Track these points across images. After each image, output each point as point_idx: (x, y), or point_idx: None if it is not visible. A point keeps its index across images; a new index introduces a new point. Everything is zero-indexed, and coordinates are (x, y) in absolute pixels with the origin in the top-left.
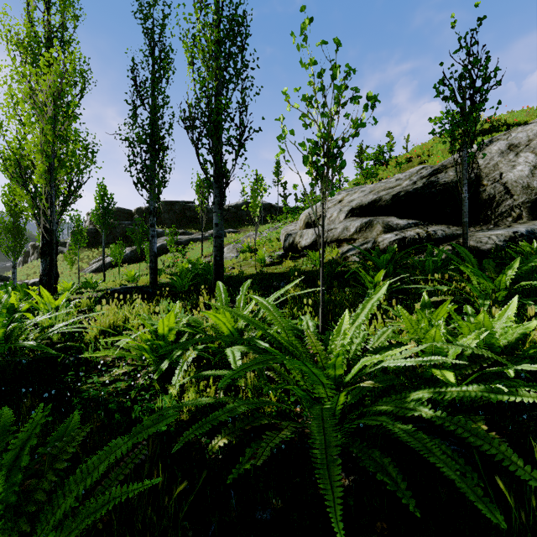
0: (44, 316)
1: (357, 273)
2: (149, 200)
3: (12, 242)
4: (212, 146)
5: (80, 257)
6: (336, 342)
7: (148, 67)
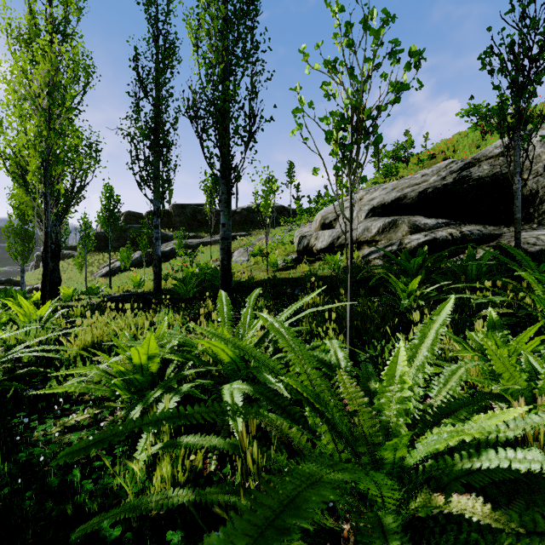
0: (5, 334)
1: (383, 278)
2: (153, 200)
3: (20, 246)
4: (218, 137)
5: (90, 261)
6: (387, 394)
7: (151, 57)
